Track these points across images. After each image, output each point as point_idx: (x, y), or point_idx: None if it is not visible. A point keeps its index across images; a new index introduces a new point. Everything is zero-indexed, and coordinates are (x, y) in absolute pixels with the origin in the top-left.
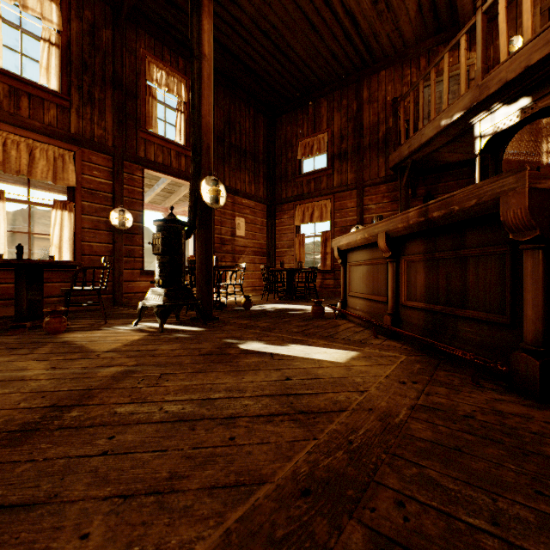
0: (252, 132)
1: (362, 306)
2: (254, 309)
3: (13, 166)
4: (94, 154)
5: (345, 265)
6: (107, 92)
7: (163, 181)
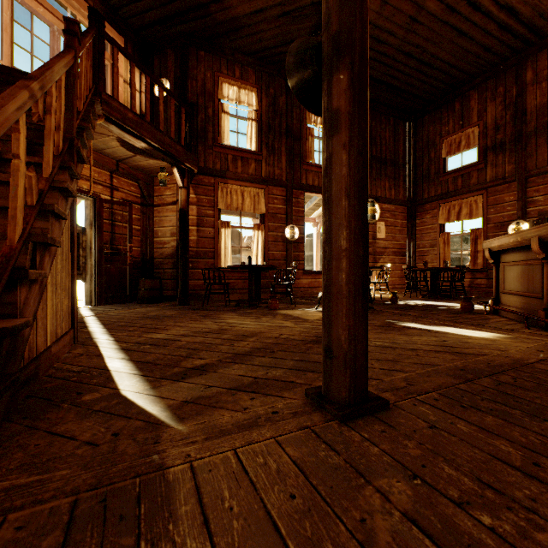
0: (391, 141)
1: (516, 303)
2: (400, 304)
3: (234, 205)
4: (274, 188)
5: (498, 265)
6: (282, 141)
7: (315, 198)
